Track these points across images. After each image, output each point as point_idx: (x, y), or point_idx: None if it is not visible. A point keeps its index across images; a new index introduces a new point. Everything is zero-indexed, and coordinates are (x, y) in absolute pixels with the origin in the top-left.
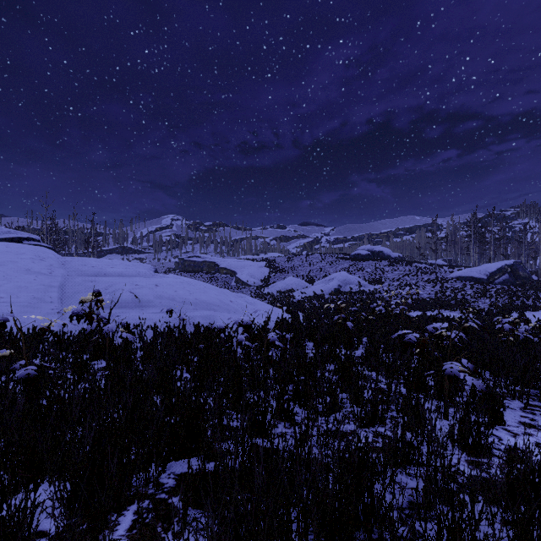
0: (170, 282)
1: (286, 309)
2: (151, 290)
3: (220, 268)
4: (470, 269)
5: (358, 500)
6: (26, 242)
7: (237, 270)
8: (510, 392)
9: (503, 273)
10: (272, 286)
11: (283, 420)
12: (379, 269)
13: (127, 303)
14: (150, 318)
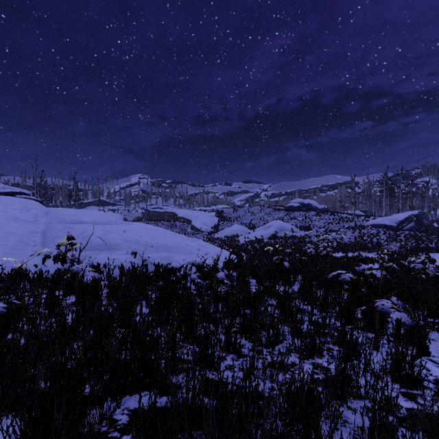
0: (136, 229)
1: (232, 251)
2: (120, 235)
3: (178, 217)
4: (383, 218)
5: None
6: (18, 195)
7: (192, 219)
8: (430, 325)
9: (410, 221)
10: (221, 232)
11: (231, 352)
12: (308, 218)
13: (99, 246)
14: (118, 259)
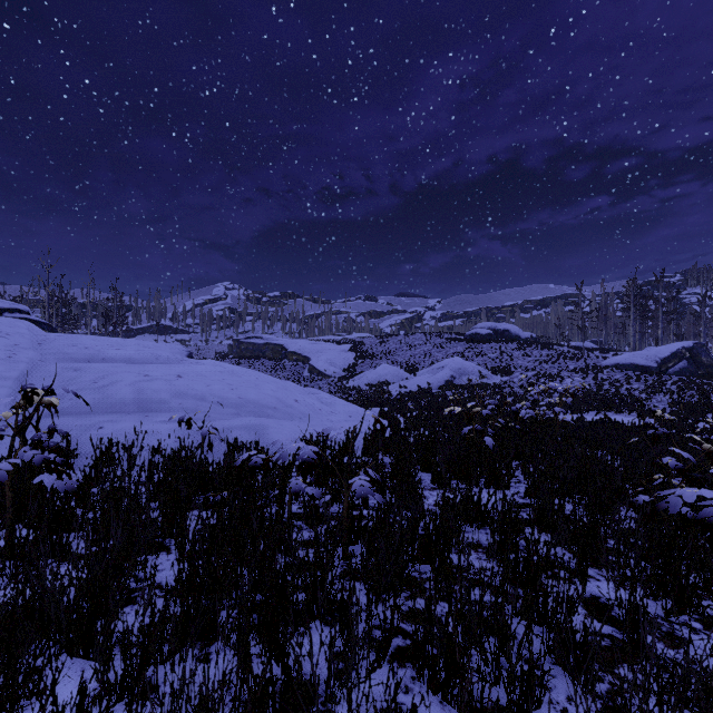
0: (202, 372)
1: (379, 412)
2: (168, 383)
3: (288, 353)
4: (632, 353)
5: None
6: (8, 314)
7: (311, 355)
8: None
9: (679, 359)
10: (359, 377)
11: None
12: (506, 353)
13: (123, 406)
14: (156, 431)
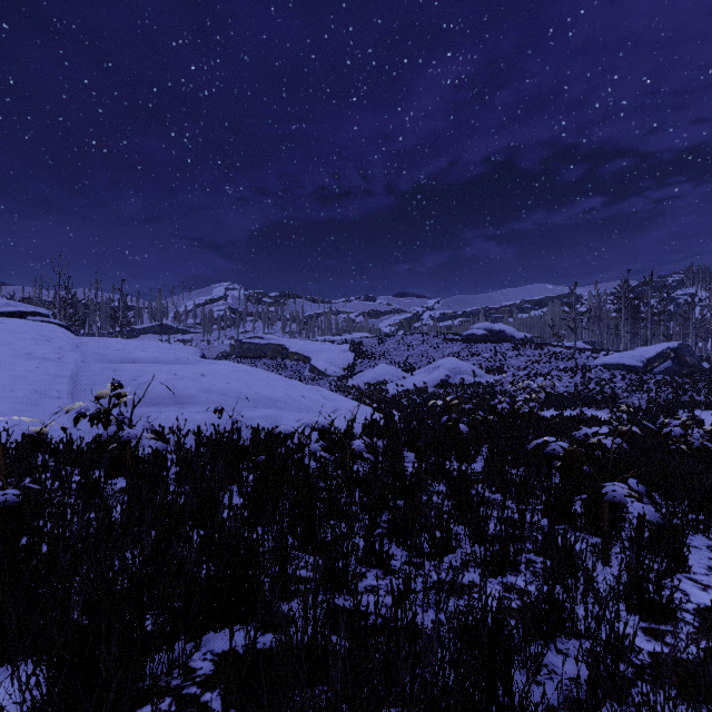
0: (221, 371)
1: (376, 407)
2: (195, 381)
3: (289, 353)
4: (620, 354)
5: (491, 702)
6: (31, 317)
7: (311, 355)
8: (692, 524)
9: (664, 359)
10: (358, 376)
11: (374, 566)
12: (500, 354)
13: (161, 399)
14: (193, 419)
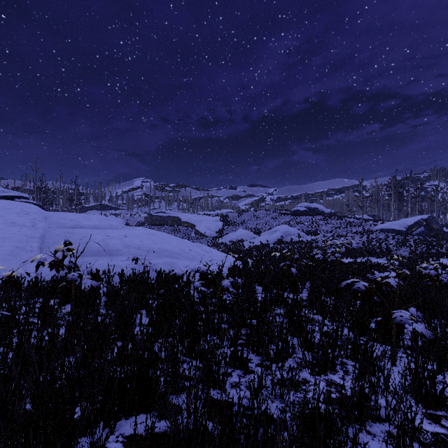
0: (137, 233)
1: (237, 257)
2: (121, 240)
3: (182, 222)
4: (391, 222)
5: None
6: (17, 199)
7: (196, 223)
8: None
9: (419, 226)
10: (225, 236)
11: (237, 368)
12: (315, 222)
13: (98, 252)
14: (118, 265)
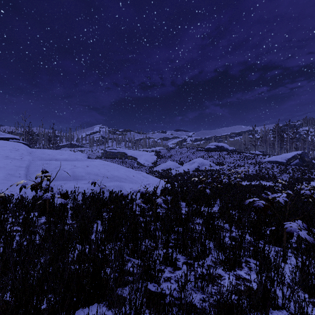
0: (96, 164)
1: (167, 181)
2: (84, 169)
3: (127, 156)
4: (276, 156)
5: None
6: (11, 140)
7: (137, 157)
8: None
9: (295, 159)
10: (158, 166)
11: (168, 265)
12: (222, 156)
13: (68, 177)
14: (82, 187)
